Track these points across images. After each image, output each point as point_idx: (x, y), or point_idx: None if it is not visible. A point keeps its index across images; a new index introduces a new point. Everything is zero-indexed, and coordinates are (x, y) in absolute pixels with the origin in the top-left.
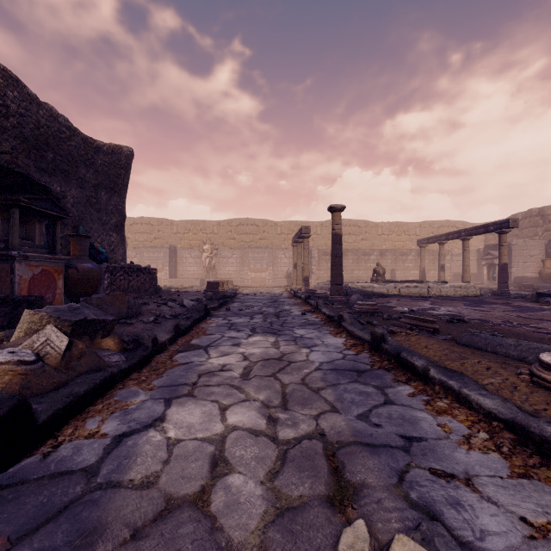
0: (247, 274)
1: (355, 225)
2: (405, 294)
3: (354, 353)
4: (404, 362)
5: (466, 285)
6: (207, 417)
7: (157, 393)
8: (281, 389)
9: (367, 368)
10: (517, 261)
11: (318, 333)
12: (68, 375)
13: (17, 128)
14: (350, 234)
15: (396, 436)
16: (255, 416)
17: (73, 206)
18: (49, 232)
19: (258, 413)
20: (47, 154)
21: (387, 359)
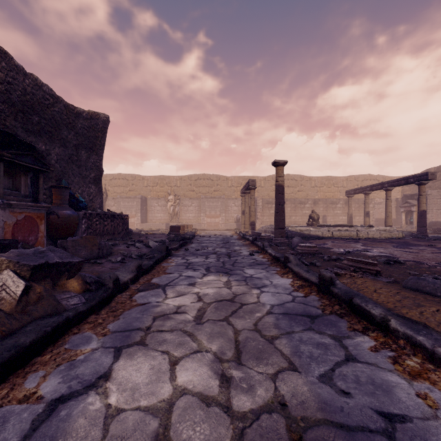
0: (204, 219)
1: (293, 179)
2: (337, 237)
3: (302, 295)
4: (357, 308)
5: (390, 229)
6: (155, 374)
7: (110, 339)
8: (234, 336)
9: (318, 313)
10: (432, 208)
11: (266, 273)
12: (21, 321)
13: (5, 94)
14: (289, 186)
15: (372, 411)
16: (206, 374)
17: (57, 162)
18: (34, 183)
19: (210, 370)
20: (33, 117)
21: (338, 303)
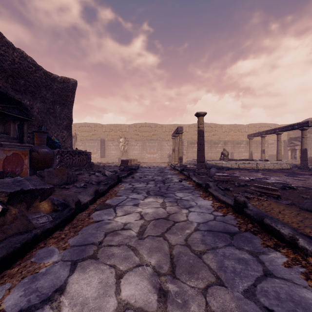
0: (145, 155)
1: (209, 126)
2: (242, 168)
3: (221, 214)
4: (268, 227)
5: (280, 162)
6: (102, 288)
7: (68, 253)
8: (169, 250)
9: (236, 230)
10: (310, 147)
11: (192, 196)
12: None
13: None
14: (206, 132)
15: None
16: (146, 288)
17: (38, 113)
18: (20, 129)
19: (150, 284)
20: (20, 81)
21: (250, 222)
